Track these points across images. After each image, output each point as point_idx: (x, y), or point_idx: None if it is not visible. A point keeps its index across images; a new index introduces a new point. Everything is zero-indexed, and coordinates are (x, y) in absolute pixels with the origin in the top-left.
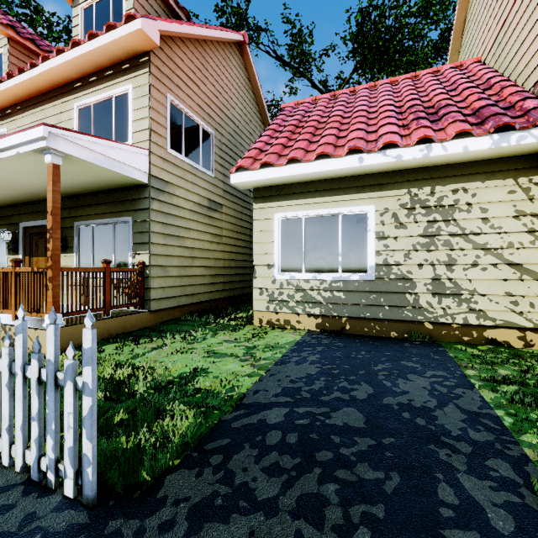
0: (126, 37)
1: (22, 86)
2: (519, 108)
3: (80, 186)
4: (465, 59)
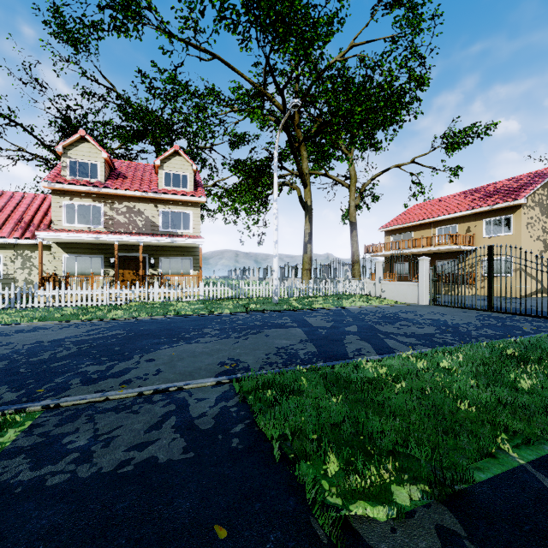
0: None
1: None
2: None
3: None
4: None
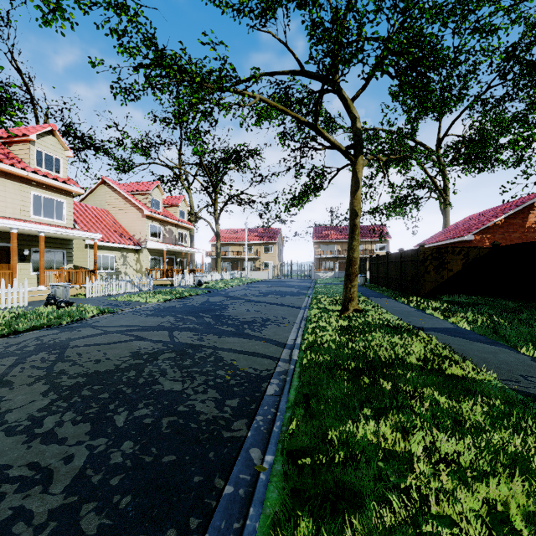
0: (77, 191)
1: (4, 168)
2: (134, 241)
3: (54, 236)
4: (96, 201)
